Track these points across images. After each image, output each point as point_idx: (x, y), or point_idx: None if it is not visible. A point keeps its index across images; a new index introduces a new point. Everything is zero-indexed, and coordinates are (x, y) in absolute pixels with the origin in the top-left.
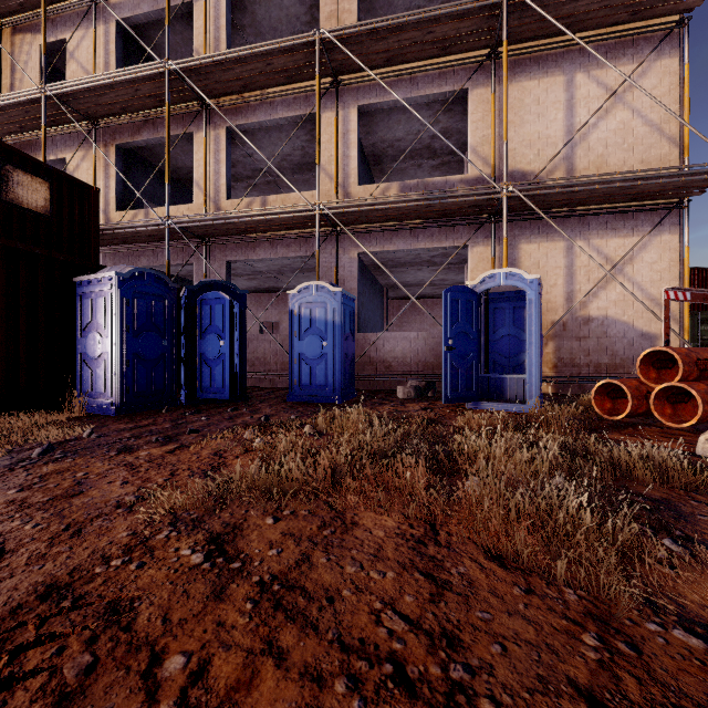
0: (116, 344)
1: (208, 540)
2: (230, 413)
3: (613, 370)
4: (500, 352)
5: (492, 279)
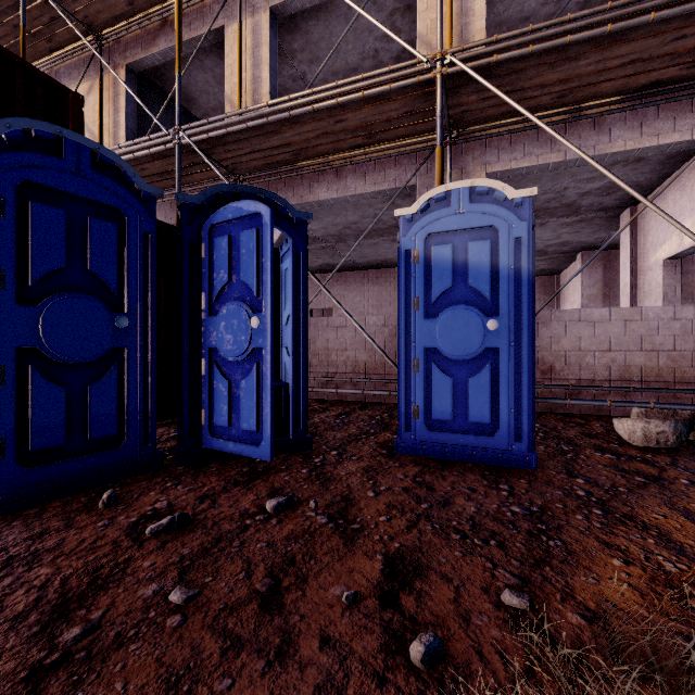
0: None
1: None
2: (273, 528)
3: None
4: None
5: None
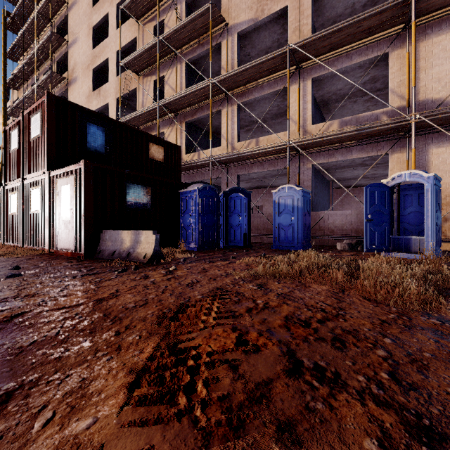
0: (197, 219)
1: (257, 285)
2: (245, 252)
3: None
4: (409, 222)
5: (400, 177)
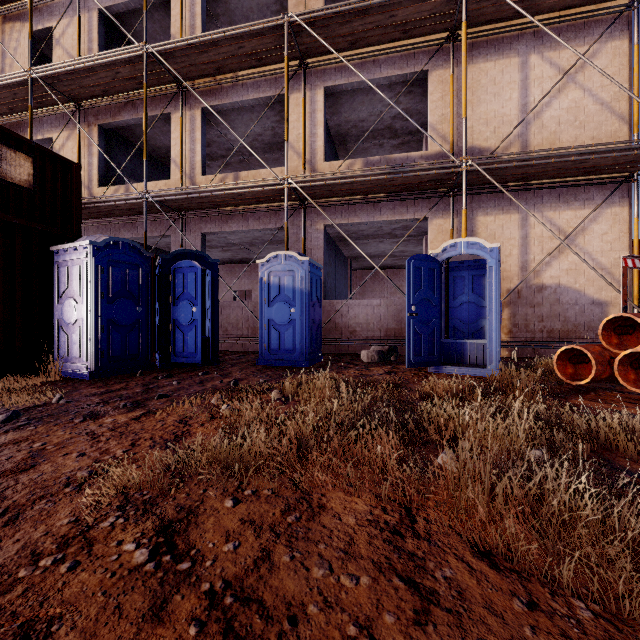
0: (91, 310)
1: (157, 529)
2: (201, 377)
3: (565, 335)
4: (460, 318)
5: (454, 248)
